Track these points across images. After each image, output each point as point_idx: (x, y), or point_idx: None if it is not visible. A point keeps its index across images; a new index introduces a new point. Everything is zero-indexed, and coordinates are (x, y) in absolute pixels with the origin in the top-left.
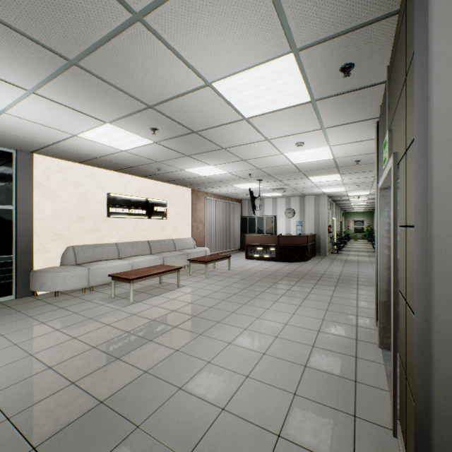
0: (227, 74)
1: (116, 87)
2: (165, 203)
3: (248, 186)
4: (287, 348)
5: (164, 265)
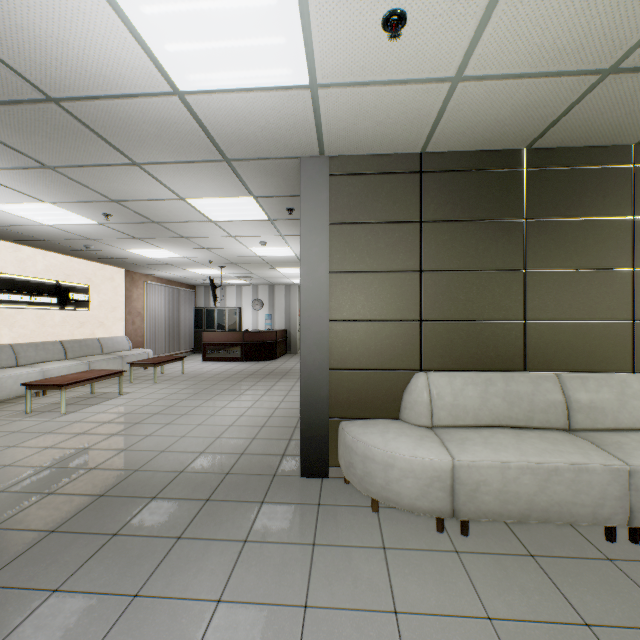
0: (201, 197)
1: (84, 185)
2: (86, 289)
3: (207, 271)
4: (250, 420)
5: (98, 369)
